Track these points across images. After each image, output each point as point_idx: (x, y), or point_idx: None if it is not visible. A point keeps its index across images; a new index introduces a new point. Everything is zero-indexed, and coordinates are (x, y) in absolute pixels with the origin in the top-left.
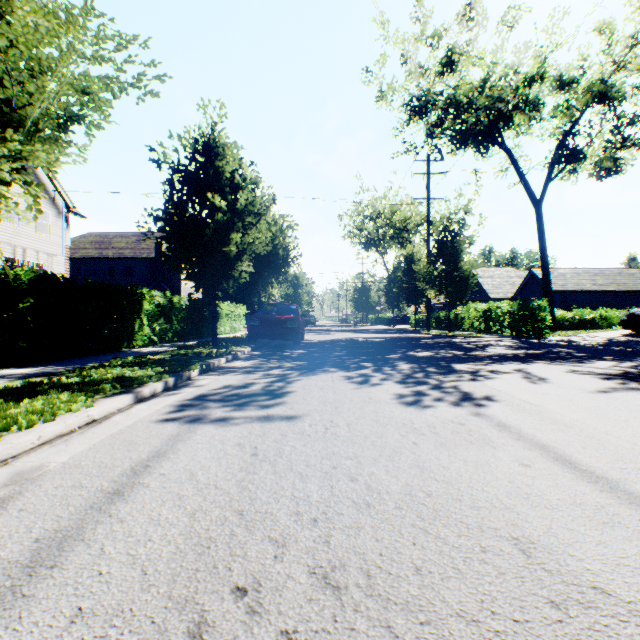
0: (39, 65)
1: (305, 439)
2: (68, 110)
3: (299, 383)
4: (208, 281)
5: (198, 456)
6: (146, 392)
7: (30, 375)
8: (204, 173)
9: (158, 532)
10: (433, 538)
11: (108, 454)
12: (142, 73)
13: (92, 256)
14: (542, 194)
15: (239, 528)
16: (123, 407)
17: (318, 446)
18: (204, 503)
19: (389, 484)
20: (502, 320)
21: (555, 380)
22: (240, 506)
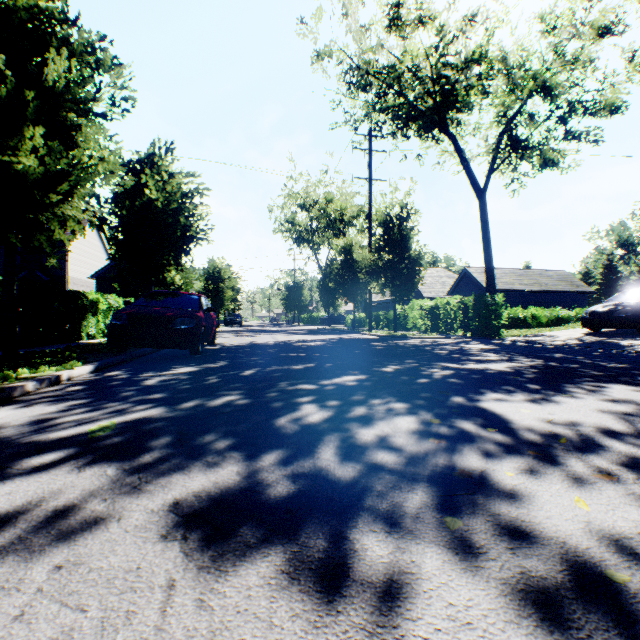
0: None
1: None
2: None
3: None
4: None
5: None
6: None
7: None
8: None
9: None
10: None
11: None
12: None
13: None
14: (486, 184)
15: None
16: None
17: None
18: None
19: None
20: (454, 318)
21: None
22: None
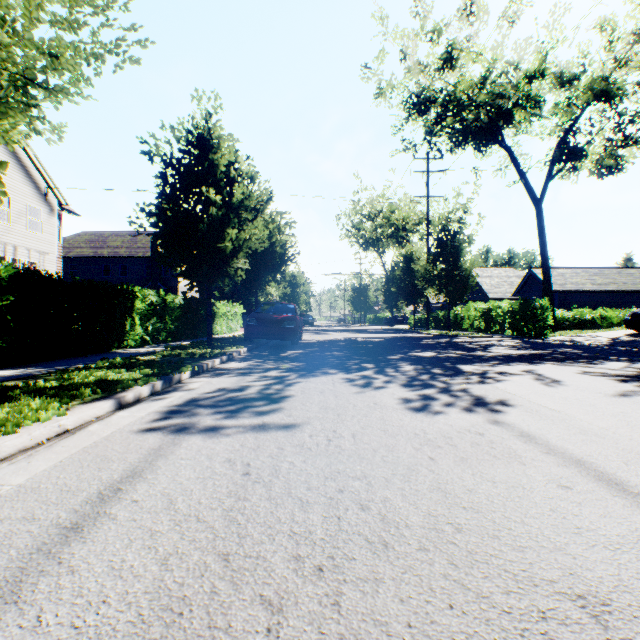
0: (2, 27)
1: (305, 453)
2: (29, 72)
3: (297, 386)
4: (202, 279)
5: (180, 476)
6: (130, 397)
7: (7, 378)
8: (198, 167)
9: (117, 589)
10: (474, 597)
11: (74, 474)
12: (120, 38)
13: (87, 255)
14: (542, 192)
15: (222, 582)
16: (102, 414)
17: (320, 462)
18: (181, 543)
19: (408, 514)
20: (503, 320)
21: (570, 382)
22: (225, 547)
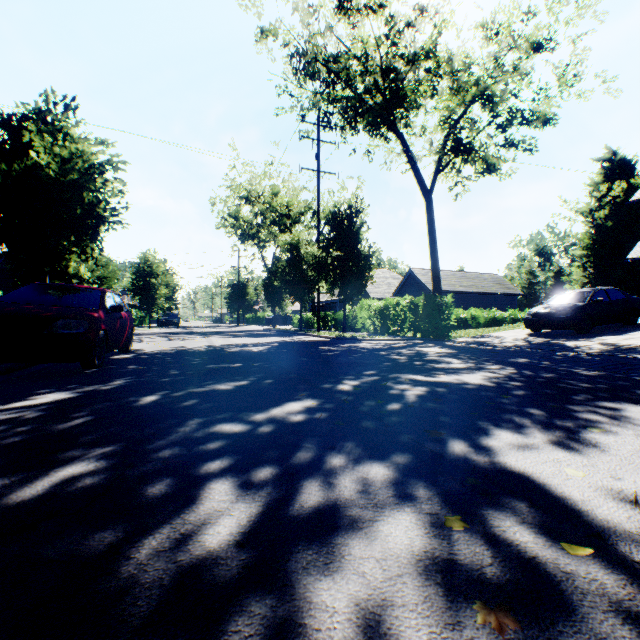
0: None
1: None
2: None
3: None
4: None
5: None
6: None
7: None
8: None
9: None
10: None
11: None
12: None
13: None
14: (432, 185)
15: None
16: None
17: None
18: None
19: None
20: (404, 319)
21: None
22: None
